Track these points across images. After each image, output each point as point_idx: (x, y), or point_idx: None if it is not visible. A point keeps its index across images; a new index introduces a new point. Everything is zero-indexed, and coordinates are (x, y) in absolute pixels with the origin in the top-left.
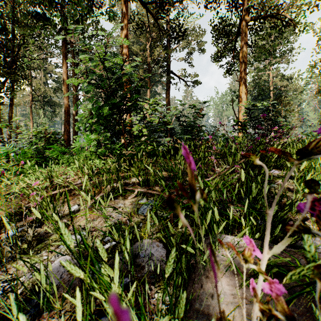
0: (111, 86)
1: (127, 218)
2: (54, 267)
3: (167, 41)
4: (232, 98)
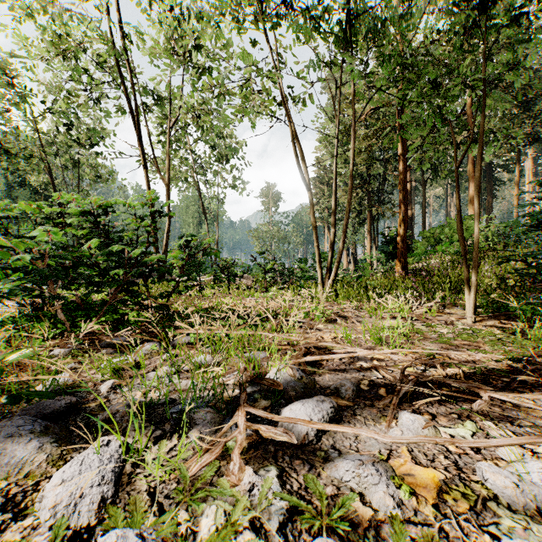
0: None
1: None
2: None
3: None
4: None
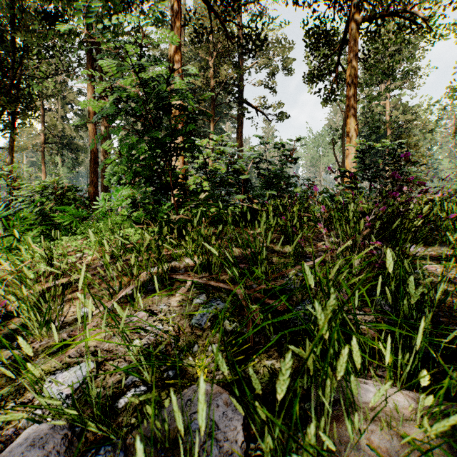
0: (151, 112)
1: (171, 334)
2: (12, 455)
3: (239, 56)
4: (334, 138)
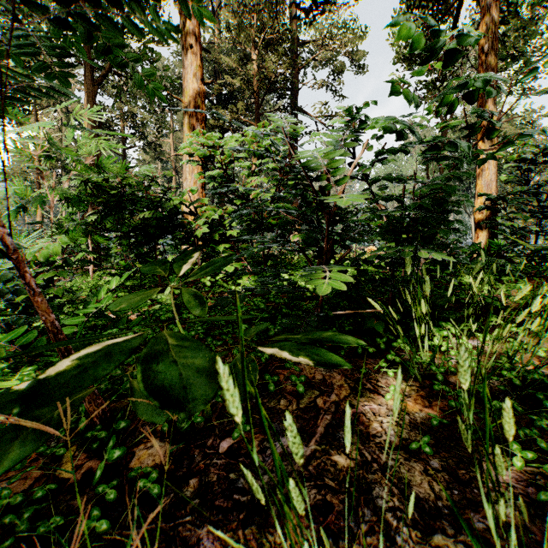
0: None
1: None
2: None
3: (292, 50)
4: None
